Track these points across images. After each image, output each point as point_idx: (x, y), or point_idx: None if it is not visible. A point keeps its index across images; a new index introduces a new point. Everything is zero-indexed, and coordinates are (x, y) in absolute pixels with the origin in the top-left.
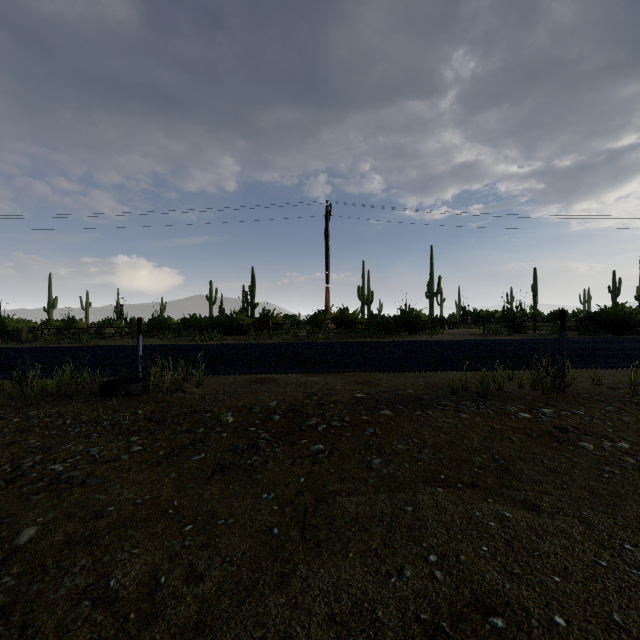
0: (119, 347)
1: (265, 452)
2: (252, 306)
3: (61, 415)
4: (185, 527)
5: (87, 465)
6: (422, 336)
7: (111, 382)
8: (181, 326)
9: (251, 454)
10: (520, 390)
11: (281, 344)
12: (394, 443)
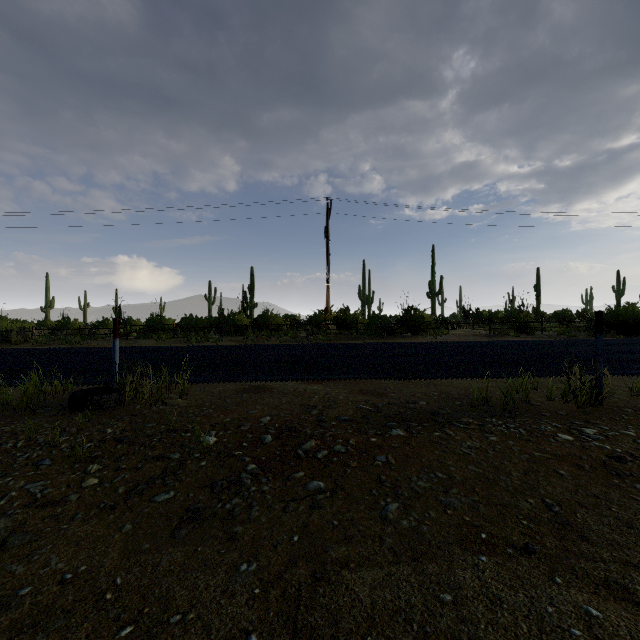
0: (110, 349)
1: (250, 492)
2: (251, 306)
3: (14, 435)
4: (122, 630)
5: (20, 510)
6: (426, 337)
7: (84, 392)
8: (176, 327)
9: (232, 495)
10: (549, 402)
11: (279, 346)
12: (413, 479)
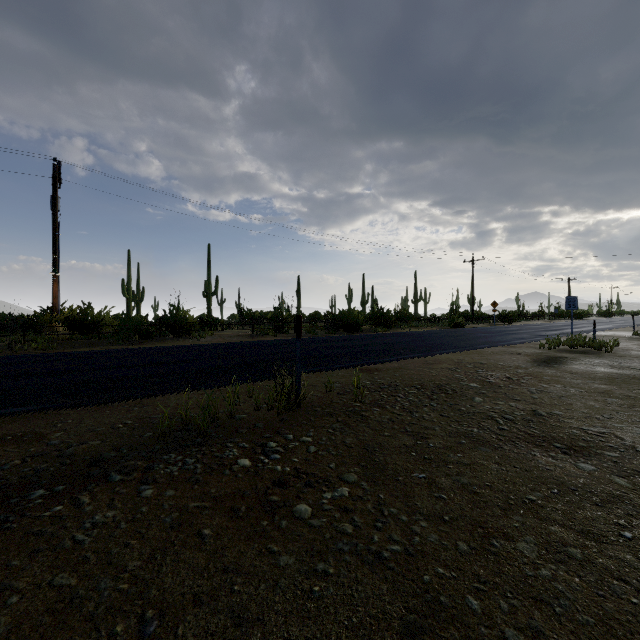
0: None
1: None
2: None
3: None
4: None
5: None
6: (189, 340)
7: None
8: None
9: None
10: (256, 413)
11: None
12: None
